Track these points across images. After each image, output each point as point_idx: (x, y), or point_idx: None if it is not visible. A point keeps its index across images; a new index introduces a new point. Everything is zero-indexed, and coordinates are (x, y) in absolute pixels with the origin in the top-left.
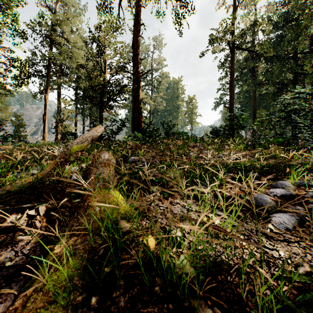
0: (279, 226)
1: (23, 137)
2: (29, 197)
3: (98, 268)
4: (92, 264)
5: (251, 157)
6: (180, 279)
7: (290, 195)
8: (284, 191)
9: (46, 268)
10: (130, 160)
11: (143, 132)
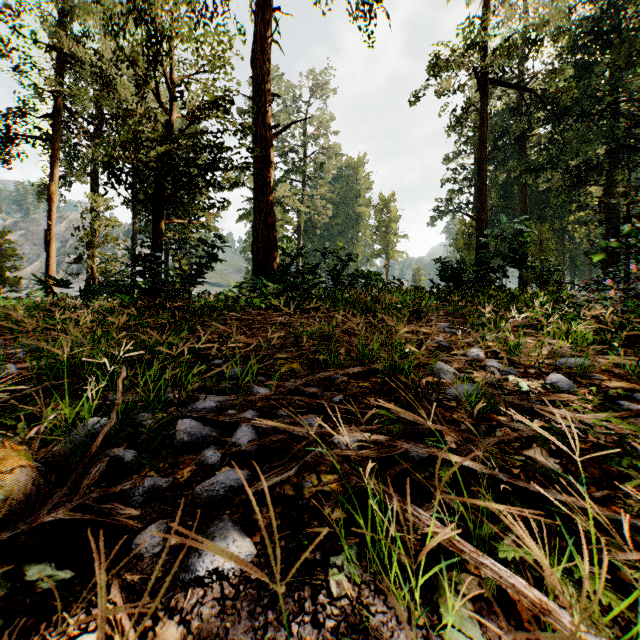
0: None
1: (12, 282)
2: None
3: None
4: None
5: None
6: None
7: None
8: None
9: None
10: (179, 432)
11: (274, 277)
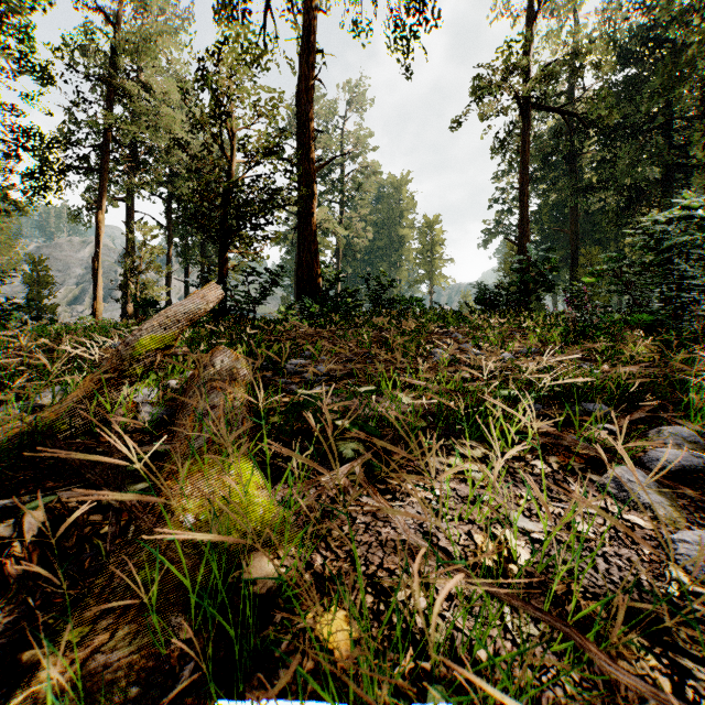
0: (701, 572)
1: (49, 310)
2: (16, 477)
3: None
4: None
5: (579, 360)
6: None
7: (703, 468)
8: (688, 457)
9: None
10: (288, 369)
11: (320, 300)
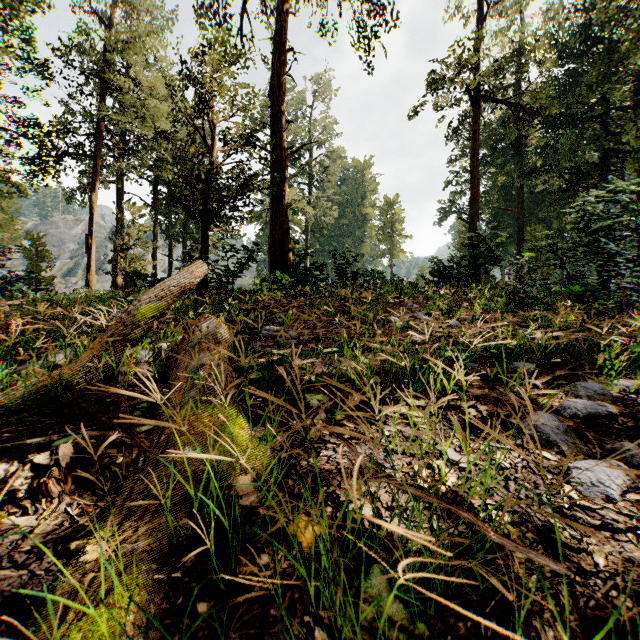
0: (588, 490)
1: (47, 282)
2: (43, 421)
3: (182, 602)
4: (169, 591)
5: (517, 327)
6: (370, 635)
7: (606, 415)
8: (594, 406)
9: (54, 618)
10: (263, 334)
11: (291, 273)
